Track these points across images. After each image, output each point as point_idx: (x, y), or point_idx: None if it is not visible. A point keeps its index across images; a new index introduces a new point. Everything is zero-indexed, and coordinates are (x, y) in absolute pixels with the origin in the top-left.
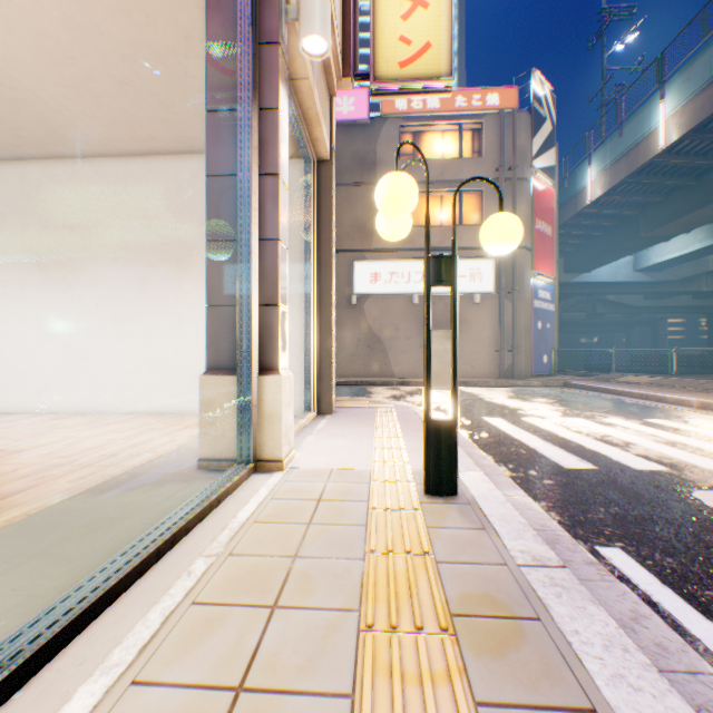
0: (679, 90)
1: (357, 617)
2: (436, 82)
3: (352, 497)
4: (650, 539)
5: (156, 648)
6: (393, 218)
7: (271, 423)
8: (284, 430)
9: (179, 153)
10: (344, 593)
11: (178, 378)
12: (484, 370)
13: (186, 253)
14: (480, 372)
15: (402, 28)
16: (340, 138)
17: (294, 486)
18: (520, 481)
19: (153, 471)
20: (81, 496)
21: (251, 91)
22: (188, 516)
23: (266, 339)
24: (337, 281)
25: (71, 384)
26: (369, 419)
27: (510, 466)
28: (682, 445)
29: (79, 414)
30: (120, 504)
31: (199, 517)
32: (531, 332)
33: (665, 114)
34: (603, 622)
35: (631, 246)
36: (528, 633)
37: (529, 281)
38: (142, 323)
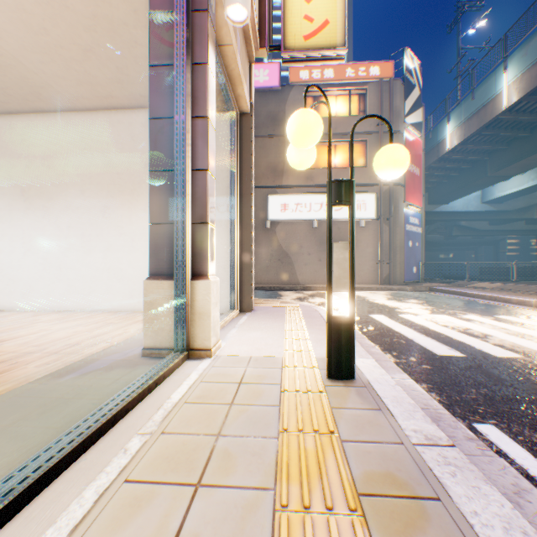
0: (518, 63)
1: (272, 497)
2: (333, 51)
3: (267, 380)
4: (518, 417)
5: (86, 529)
6: (302, 148)
7: (201, 319)
8: (212, 325)
9: (132, 107)
10: (261, 471)
11: (131, 283)
12: (367, 278)
13: (137, 186)
14: (365, 280)
15: (306, 9)
16: (257, 101)
17: (220, 371)
18: (403, 366)
19: (105, 358)
20: (44, 379)
21: (185, 49)
22: (129, 398)
23: (197, 250)
24: (255, 210)
25: (48, 288)
26: (280, 316)
27: (394, 353)
28: (529, 336)
29: (54, 312)
30: (75, 386)
31: (139, 398)
32: (404, 249)
33: (508, 81)
34: (498, 502)
35: (480, 184)
36: (431, 514)
37: (402, 210)
38: (103, 241)
